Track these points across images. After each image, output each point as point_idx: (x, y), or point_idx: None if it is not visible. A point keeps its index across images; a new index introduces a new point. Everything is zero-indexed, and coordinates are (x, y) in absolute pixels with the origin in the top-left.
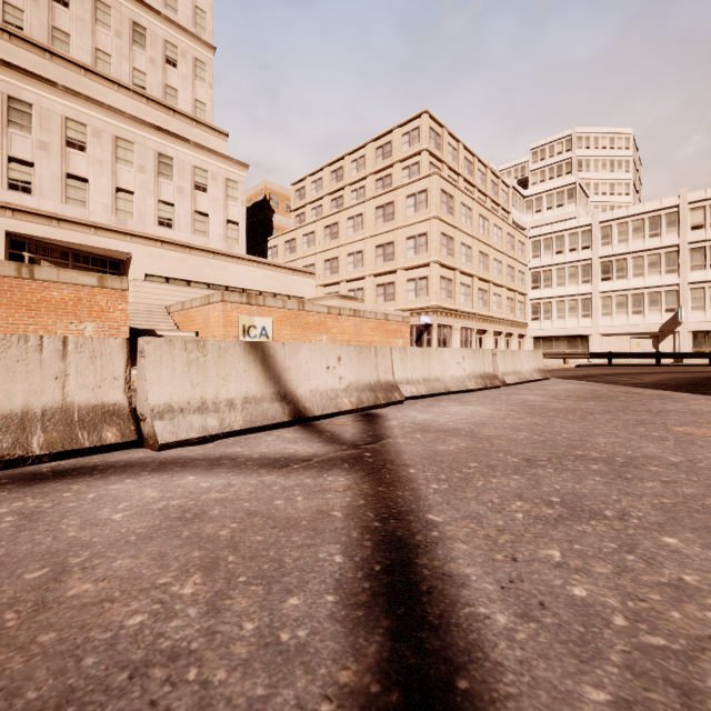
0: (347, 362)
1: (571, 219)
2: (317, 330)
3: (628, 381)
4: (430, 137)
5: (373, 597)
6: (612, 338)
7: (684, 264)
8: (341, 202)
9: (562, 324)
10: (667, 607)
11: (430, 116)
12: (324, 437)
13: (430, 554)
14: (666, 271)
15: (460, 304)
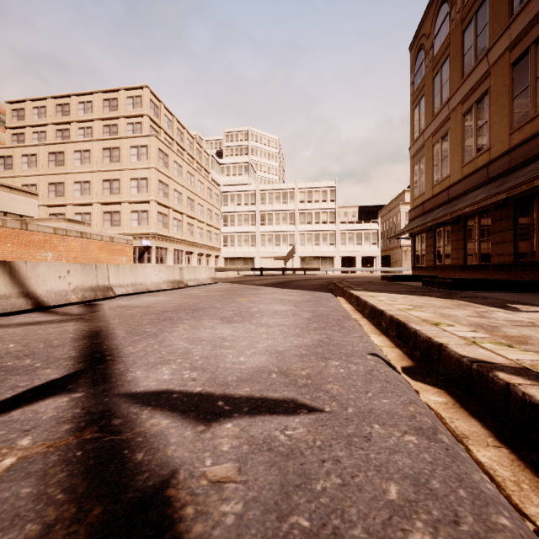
0: (74, 274)
1: (246, 184)
2: (42, 247)
3: (255, 283)
4: (150, 106)
5: (84, 338)
6: (266, 259)
7: (297, 221)
8: (68, 135)
9: (241, 250)
10: (168, 329)
11: (150, 91)
12: (60, 314)
13: (107, 331)
14: (289, 223)
15: (173, 233)
